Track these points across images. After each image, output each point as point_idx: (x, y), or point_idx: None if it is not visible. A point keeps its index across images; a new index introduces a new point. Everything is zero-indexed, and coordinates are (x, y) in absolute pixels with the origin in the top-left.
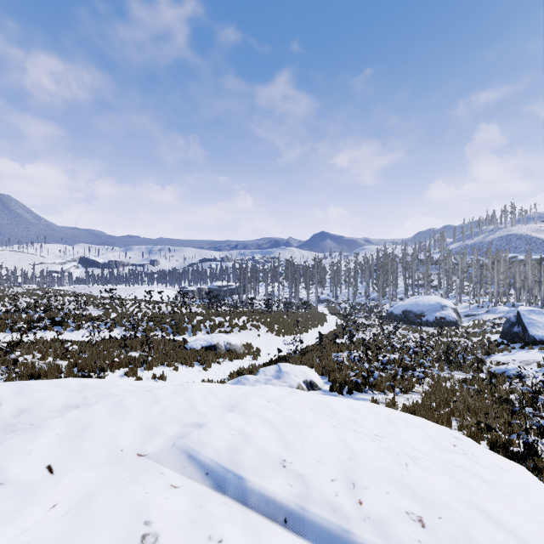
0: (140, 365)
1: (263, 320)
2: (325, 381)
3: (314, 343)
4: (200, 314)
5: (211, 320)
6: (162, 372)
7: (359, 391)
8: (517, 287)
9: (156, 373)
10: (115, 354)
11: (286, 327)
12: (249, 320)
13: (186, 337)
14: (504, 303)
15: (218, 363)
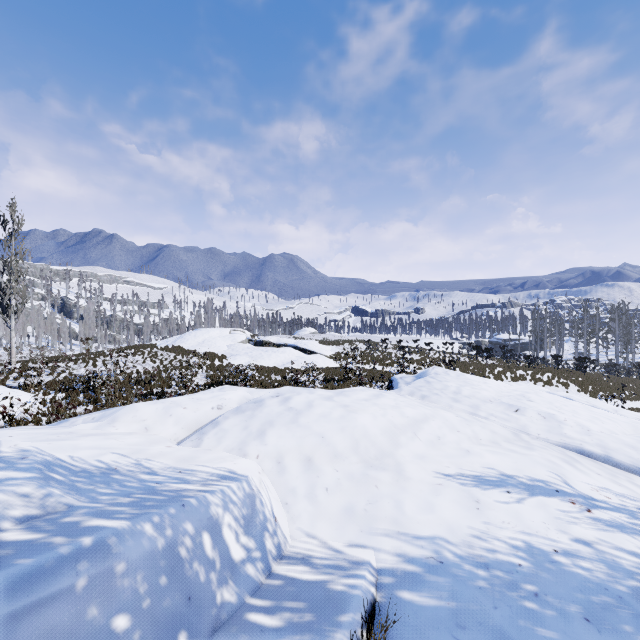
0: None
1: (573, 378)
2: None
3: None
4: (499, 366)
5: (511, 372)
6: None
7: None
8: None
9: None
10: None
11: (606, 390)
12: (554, 376)
13: None
14: None
15: None
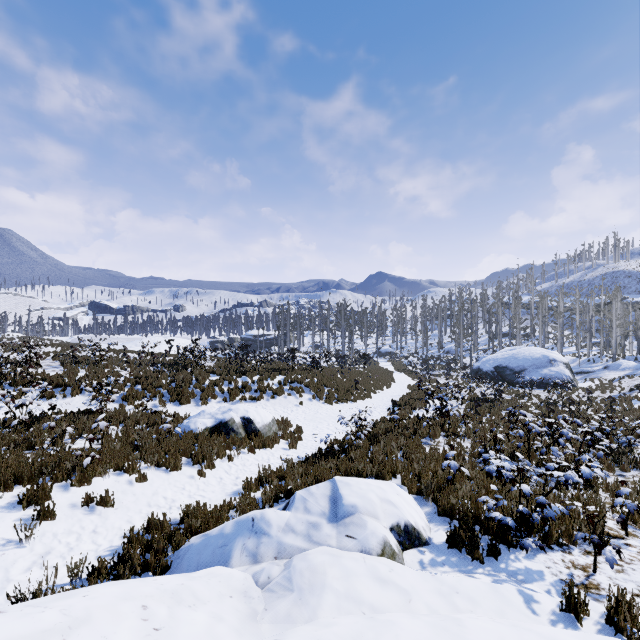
0: (65, 475)
1: (308, 380)
2: (427, 511)
3: (383, 417)
4: (216, 371)
5: (231, 381)
6: (105, 491)
7: (508, 544)
8: (639, 336)
9: (97, 491)
10: (46, 445)
11: (341, 391)
12: (287, 380)
13: (191, 406)
14: (623, 356)
15: (228, 458)
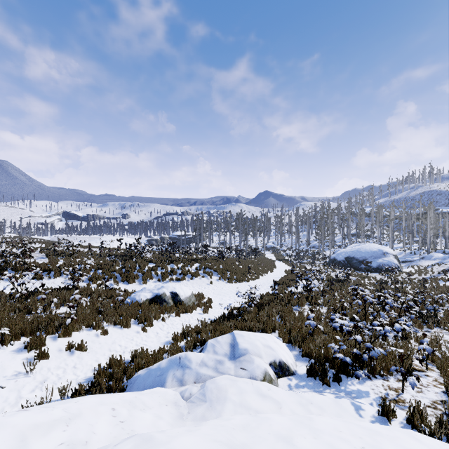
0: (54, 330)
1: (216, 266)
2: (295, 354)
3: (268, 292)
4: (152, 261)
5: (163, 268)
6: (81, 341)
7: (347, 374)
8: (446, 236)
9: (75, 341)
10: (39, 311)
11: (239, 274)
12: (202, 266)
13: (136, 285)
14: (435, 250)
15: (161, 319)
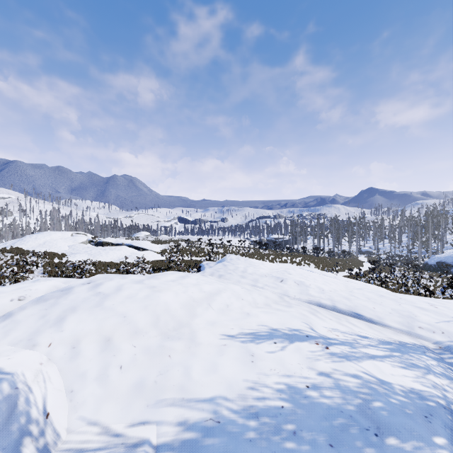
0: None
1: (312, 260)
2: None
3: None
4: (272, 254)
5: (279, 258)
6: None
7: None
8: None
9: None
10: None
11: (328, 266)
12: (303, 259)
13: None
14: None
15: None
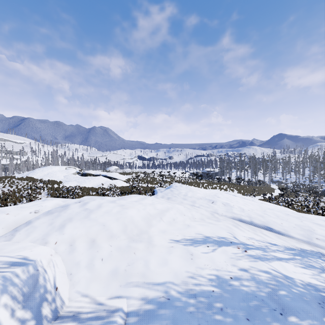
0: None
1: (235, 187)
2: None
3: None
4: (205, 183)
5: (211, 186)
6: None
7: None
8: None
9: None
10: None
11: (248, 192)
12: (228, 187)
13: None
14: None
15: None
